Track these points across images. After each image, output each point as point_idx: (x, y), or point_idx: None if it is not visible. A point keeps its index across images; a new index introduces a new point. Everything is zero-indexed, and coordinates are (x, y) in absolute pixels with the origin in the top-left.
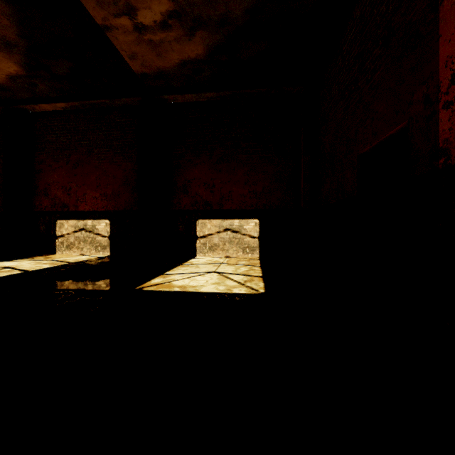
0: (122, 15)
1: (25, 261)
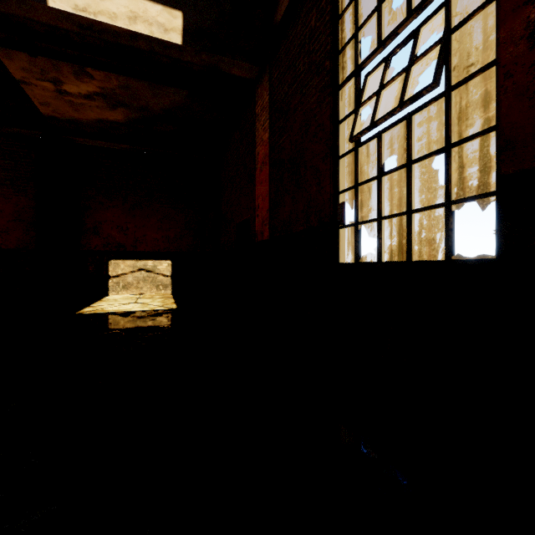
0: (46, 81)
1: None
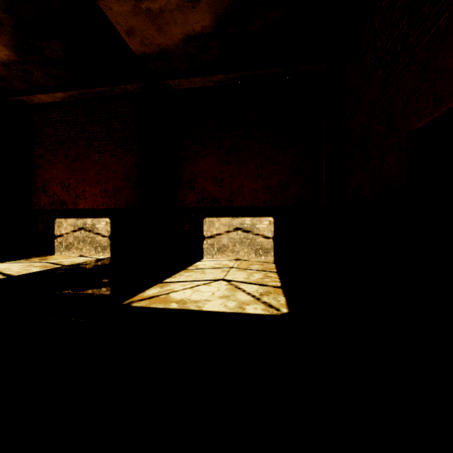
0: None
1: (17, 264)
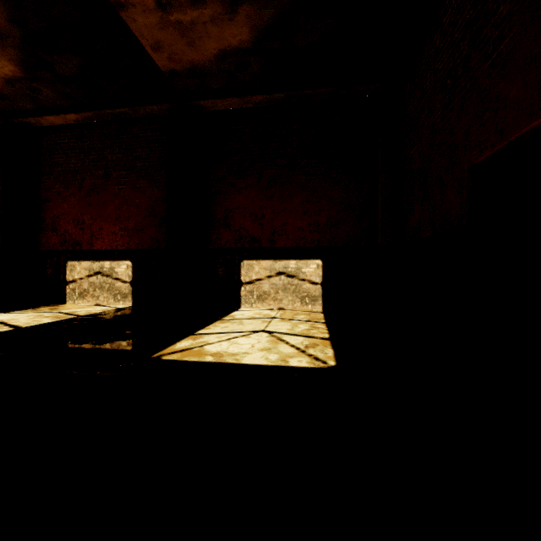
0: None
1: (24, 314)
